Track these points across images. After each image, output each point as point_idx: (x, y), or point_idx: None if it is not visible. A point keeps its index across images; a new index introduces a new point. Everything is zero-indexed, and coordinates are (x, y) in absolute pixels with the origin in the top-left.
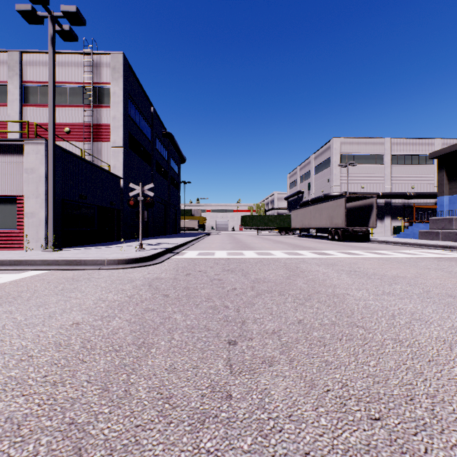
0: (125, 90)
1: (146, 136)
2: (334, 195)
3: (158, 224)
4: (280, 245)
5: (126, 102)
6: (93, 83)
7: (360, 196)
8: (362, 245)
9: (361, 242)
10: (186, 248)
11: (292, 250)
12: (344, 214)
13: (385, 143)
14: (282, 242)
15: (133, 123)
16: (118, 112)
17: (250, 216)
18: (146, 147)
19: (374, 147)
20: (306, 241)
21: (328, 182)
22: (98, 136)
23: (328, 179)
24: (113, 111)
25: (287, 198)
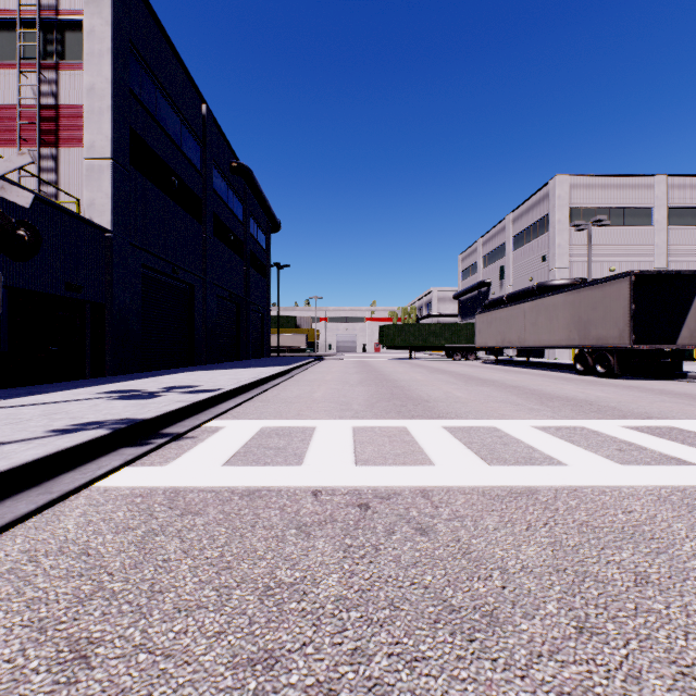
0: (118, 28)
1: (189, 158)
2: (559, 284)
3: (221, 340)
4: (492, 393)
5: (121, 57)
6: (45, 13)
7: (666, 273)
8: None
9: (664, 379)
10: (234, 404)
11: (566, 420)
12: (628, 315)
13: (656, 186)
14: (479, 379)
15: (148, 117)
16: (101, 77)
17: (396, 326)
18: (187, 181)
19: (634, 193)
20: (531, 377)
21: (544, 261)
22: (55, 133)
23: (543, 256)
24: (88, 75)
25: (458, 296)
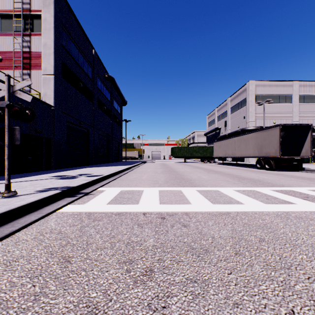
0: (57, 18)
1: (86, 73)
2: (251, 129)
3: (100, 154)
4: (218, 176)
5: (58, 30)
6: (25, 11)
7: (295, 125)
8: (312, 177)
9: (294, 171)
10: (109, 181)
11: (247, 187)
12: (278, 143)
13: (293, 85)
14: (214, 171)
15: (69, 56)
16: (49, 39)
17: (178, 147)
18: (86, 83)
19: (284, 88)
20: (237, 170)
21: (244, 119)
22: (29, 64)
23: (244, 116)
24: (43, 38)
25: (206, 134)
